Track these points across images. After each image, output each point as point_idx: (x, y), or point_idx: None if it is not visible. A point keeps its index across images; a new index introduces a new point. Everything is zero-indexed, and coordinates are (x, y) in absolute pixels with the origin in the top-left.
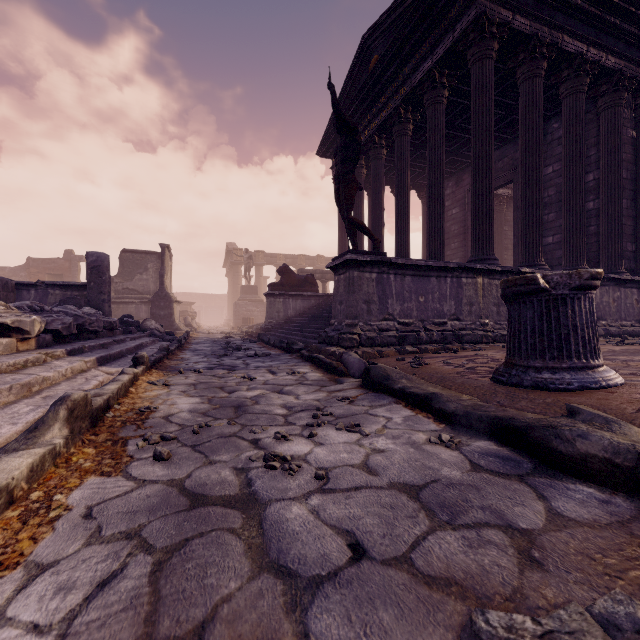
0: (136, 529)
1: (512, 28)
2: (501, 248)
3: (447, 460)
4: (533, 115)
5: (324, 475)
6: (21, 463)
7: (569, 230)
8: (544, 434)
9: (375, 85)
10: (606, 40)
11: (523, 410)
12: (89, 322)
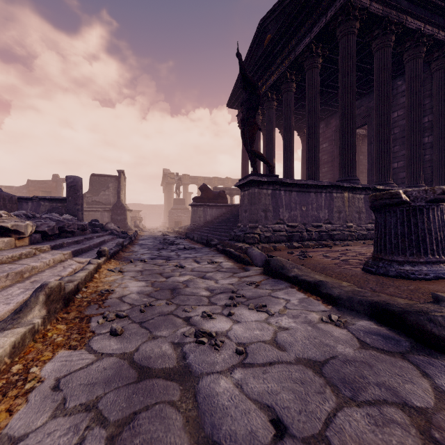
0: (94, 401)
1: (369, 12)
2: (358, 171)
3: (339, 338)
4: (384, 75)
5: (243, 351)
6: (5, 342)
7: (411, 158)
8: (419, 318)
9: (268, 56)
10: (438, 19)
11: (392, 295)
12: (67, 225)
